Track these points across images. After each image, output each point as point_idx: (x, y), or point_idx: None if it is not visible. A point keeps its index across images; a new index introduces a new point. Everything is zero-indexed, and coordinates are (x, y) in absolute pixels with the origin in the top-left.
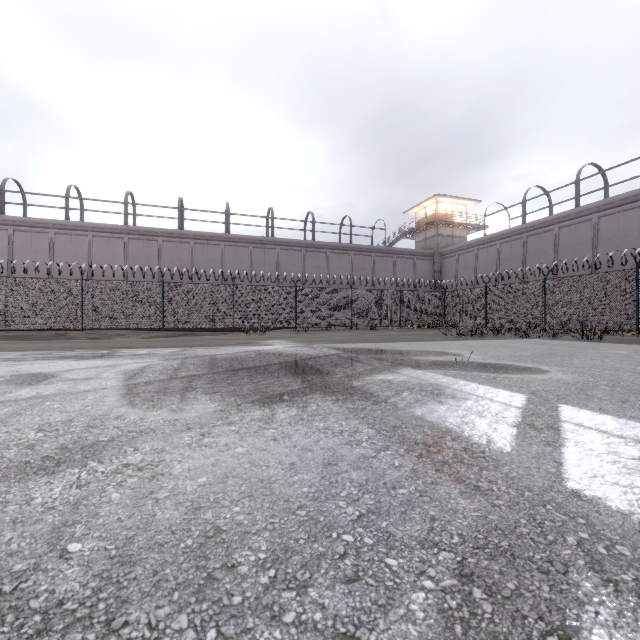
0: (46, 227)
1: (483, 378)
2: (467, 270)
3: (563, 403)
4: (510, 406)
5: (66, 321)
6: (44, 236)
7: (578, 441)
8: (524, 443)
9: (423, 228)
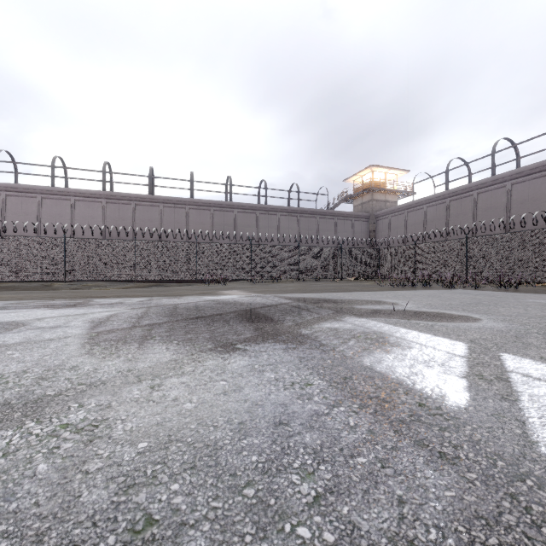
0: (34, 192)
1: (422, 326)
2: (398, 230)
3: (504, 352)
4: (454, 355)
5: (51, 274)
6: (33, 200)
7: (532, 394)
8: (479, 397)
9: (360, 194)
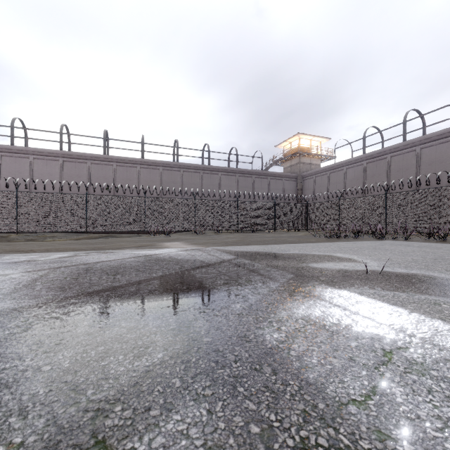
0: None
1: None
2: (322, 188)
3: None
4: None
5: (2, 226)
6: None
7: None
8: None
9: (289, 157)
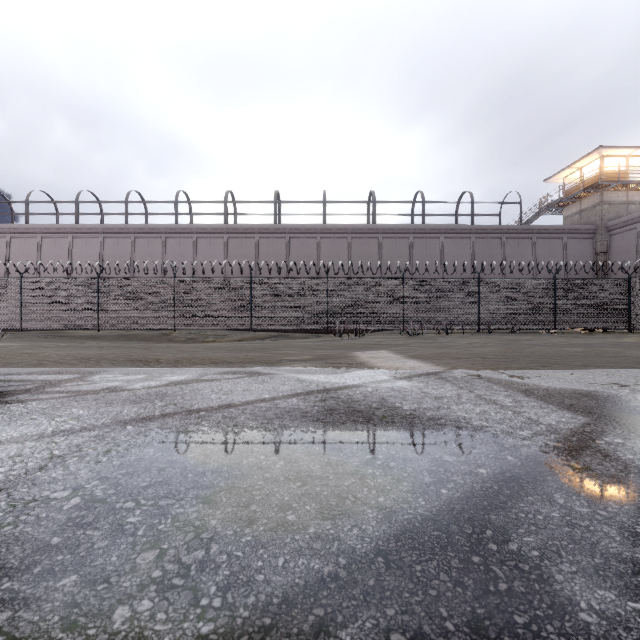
0: (159, 232)
1: None
2: None
3: None
4: None
5: (161, 321)
6: (158, 241)
7: None
8: None
9: (577, 196)
